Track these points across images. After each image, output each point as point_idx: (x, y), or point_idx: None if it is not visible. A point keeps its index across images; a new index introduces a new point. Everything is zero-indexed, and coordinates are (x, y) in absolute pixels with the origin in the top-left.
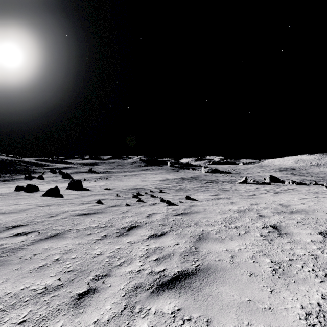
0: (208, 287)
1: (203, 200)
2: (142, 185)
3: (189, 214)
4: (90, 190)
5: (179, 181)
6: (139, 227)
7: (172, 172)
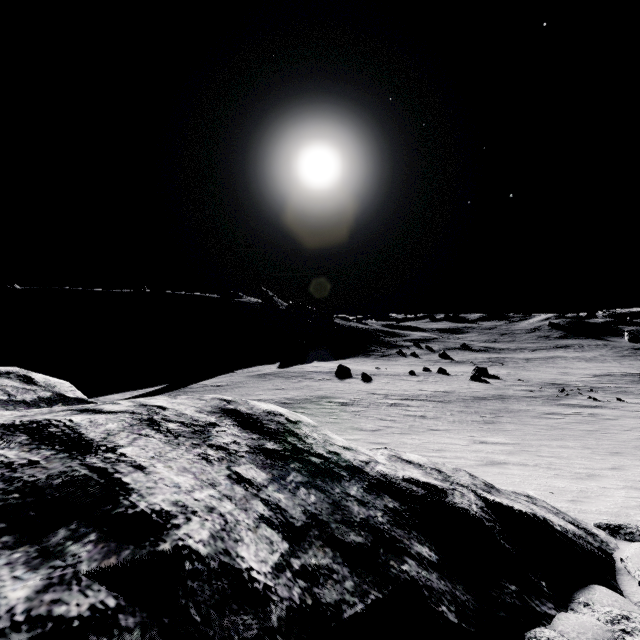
0: (597, 414)
1: (635, 403)
2: (563, 380)
3: (608, 406)
4: (502, 379)
5: (633, 379)
6: (572, 405)
7: (631, 359)
